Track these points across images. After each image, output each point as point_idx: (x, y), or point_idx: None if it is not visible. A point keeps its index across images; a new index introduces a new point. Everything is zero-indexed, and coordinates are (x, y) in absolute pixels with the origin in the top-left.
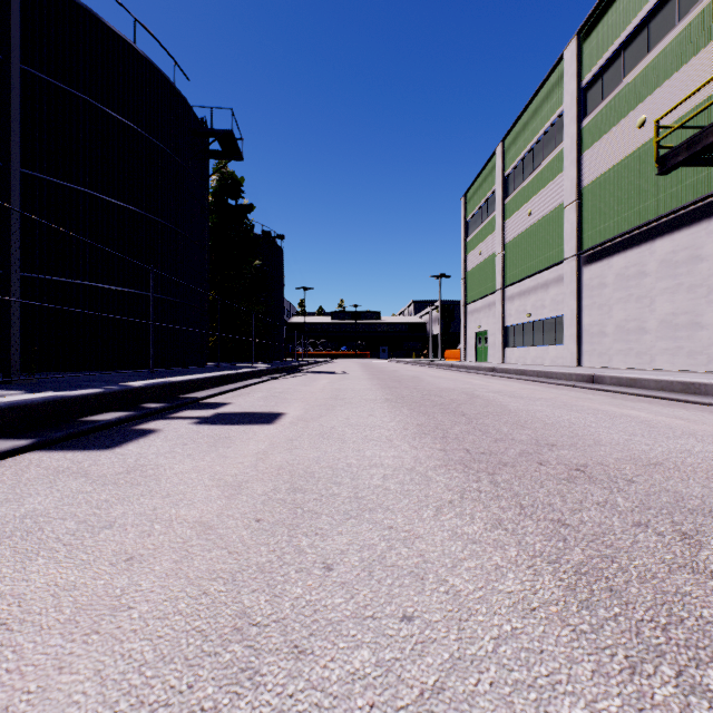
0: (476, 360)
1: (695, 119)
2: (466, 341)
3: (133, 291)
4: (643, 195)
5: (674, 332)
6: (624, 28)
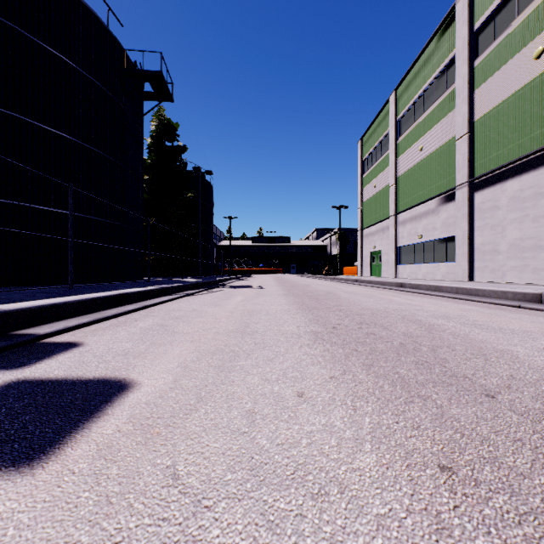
0: (371, 275)
1: None
2: (362, 259)
3: (64, 212)
4: (540, 121)
5: None
6: None
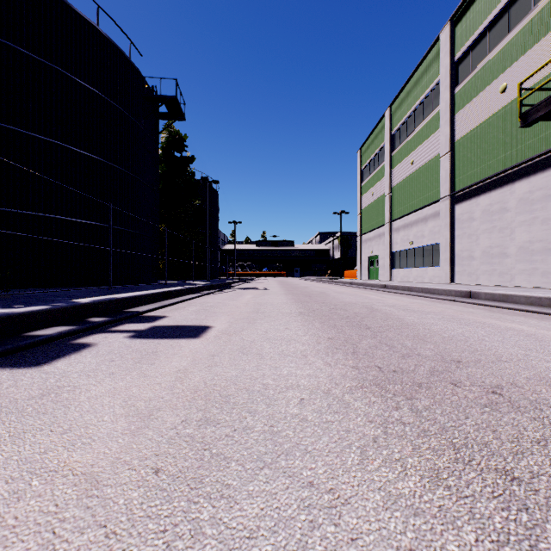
0: (369, 278)
1: (548, 85)
2: (361, 263)
3: (96, 223)
4: (504, 146)
5: (530, 256)
6: (489, 13)
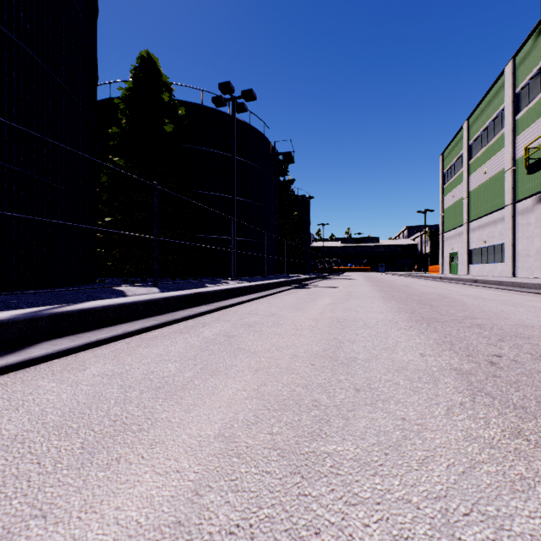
0: (450, 273)
1: None
2: (443, 259)
3: (249, 240)
4: None
5: None
6: (540, 60)
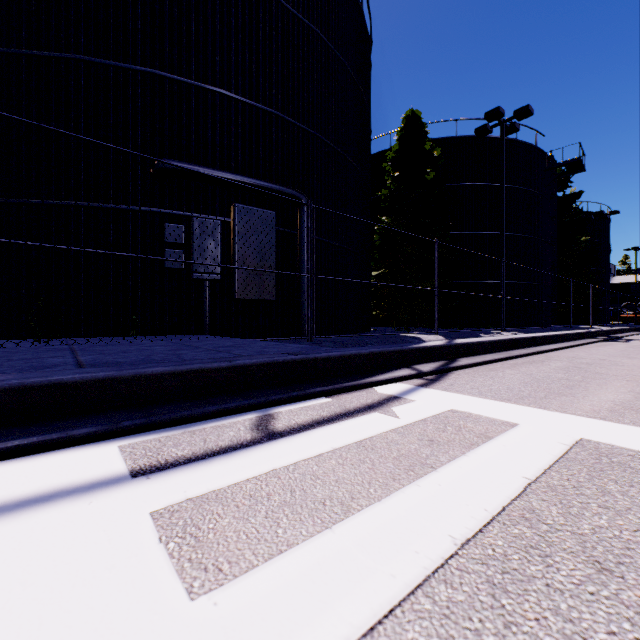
0: None
1: None
2: None
3: (516, 282)
4: None
5: None
6: None
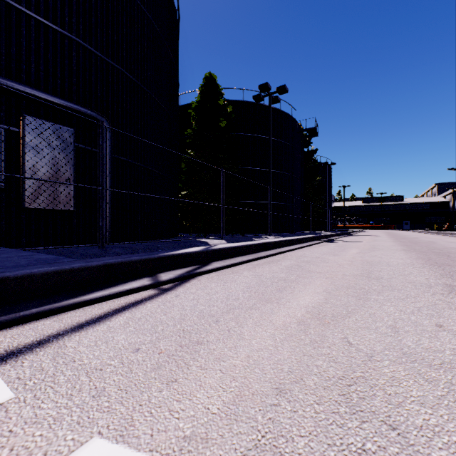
0: None
1: None
2: None
3: (280, 203)
4: None
5: None
6: None
